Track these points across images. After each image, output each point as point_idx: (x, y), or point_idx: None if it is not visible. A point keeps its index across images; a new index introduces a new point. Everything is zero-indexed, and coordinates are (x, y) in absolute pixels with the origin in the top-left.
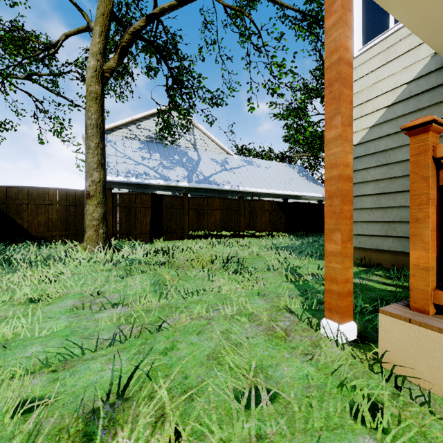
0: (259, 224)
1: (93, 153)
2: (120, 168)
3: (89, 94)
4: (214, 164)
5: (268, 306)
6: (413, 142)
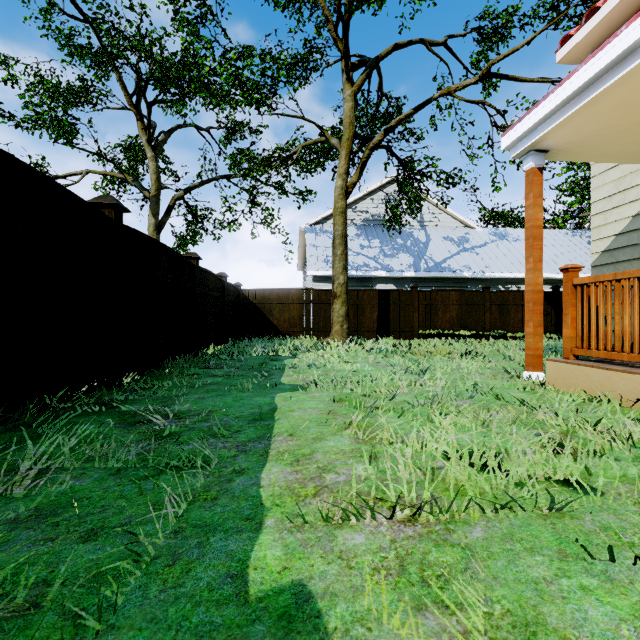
0: (513, 322)
1: (340, 259)
2: None
3: (337, 210)
4: (448, 244)
5: (494, 372)
6: (564, 276)
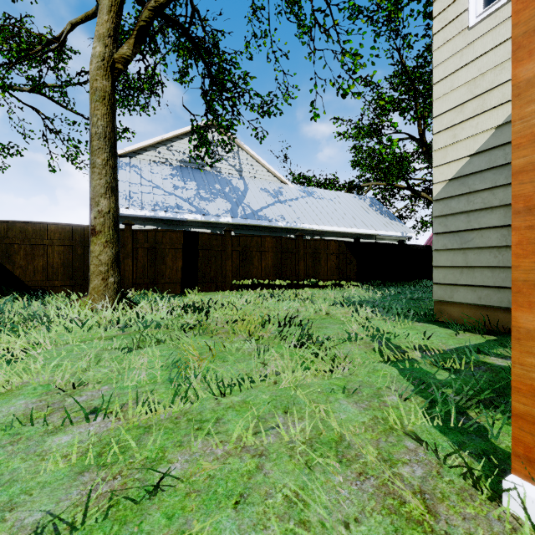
0: (323, 271)
1: (100, 173)
2: (145, 199)
3: (94, 92)
4: (264, 195)
5: (366, 418)
6: None
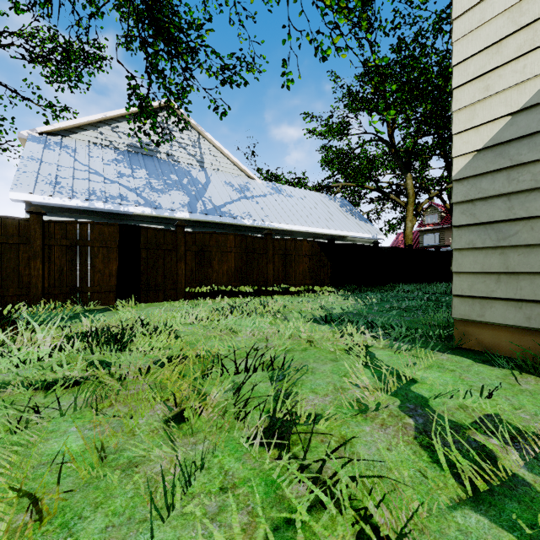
0: (295, 275)
1: None
2: (77, 187)
3: None
4: (229, 189)
5: None
6: None
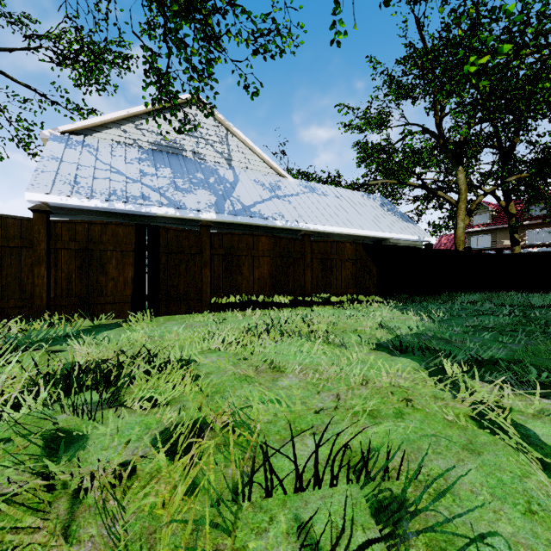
0: (337, 282)
1: None
2: (97, 186)
3: None
4: (259, 188)
5: None
6: None
